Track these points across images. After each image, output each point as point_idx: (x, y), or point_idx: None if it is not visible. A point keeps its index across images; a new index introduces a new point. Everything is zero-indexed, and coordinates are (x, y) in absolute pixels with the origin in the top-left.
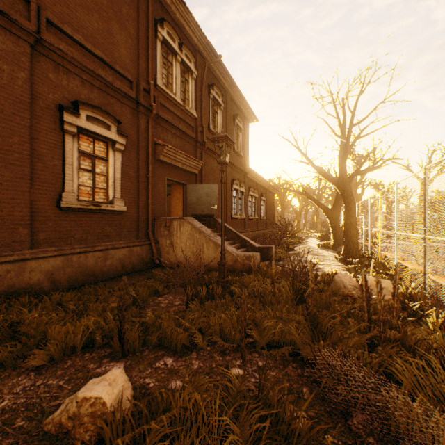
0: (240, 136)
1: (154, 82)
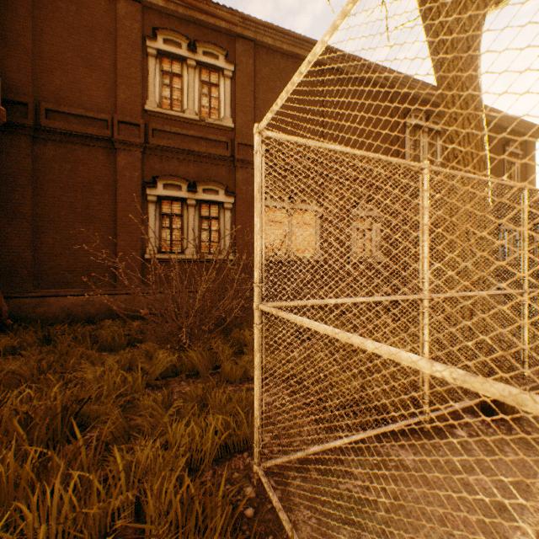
0: (515, 163)
1: None
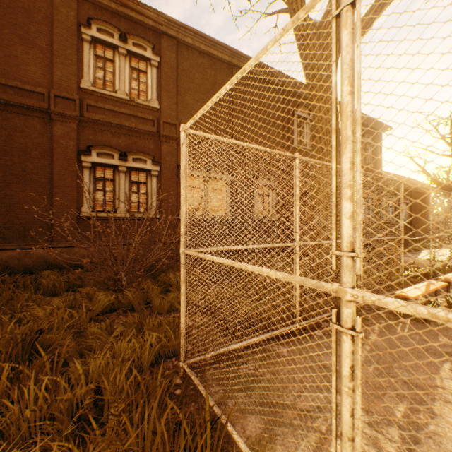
0: (369, 149)
1: (292, 144)
